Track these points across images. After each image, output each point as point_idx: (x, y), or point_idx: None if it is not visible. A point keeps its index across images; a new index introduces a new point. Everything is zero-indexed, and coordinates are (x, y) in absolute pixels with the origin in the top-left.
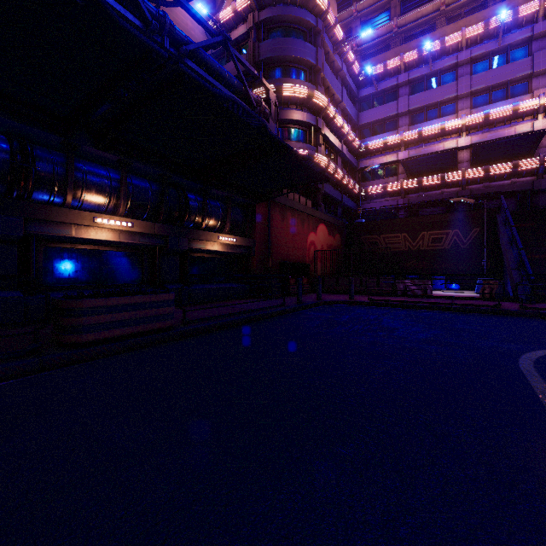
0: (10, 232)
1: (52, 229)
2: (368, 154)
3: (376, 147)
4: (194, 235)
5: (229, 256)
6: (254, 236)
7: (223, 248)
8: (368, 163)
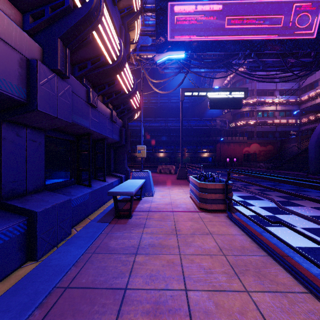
0: (173, 156)
1: (177, 155)
2: (304, 102)
3: (305, 98)
4: (198, 154)
5: (210, 157)
6: (216, 152)
7: (206, 156)
8: (303, 106)
